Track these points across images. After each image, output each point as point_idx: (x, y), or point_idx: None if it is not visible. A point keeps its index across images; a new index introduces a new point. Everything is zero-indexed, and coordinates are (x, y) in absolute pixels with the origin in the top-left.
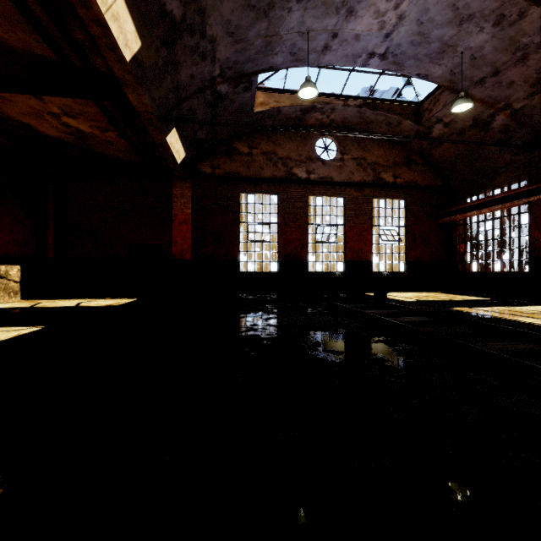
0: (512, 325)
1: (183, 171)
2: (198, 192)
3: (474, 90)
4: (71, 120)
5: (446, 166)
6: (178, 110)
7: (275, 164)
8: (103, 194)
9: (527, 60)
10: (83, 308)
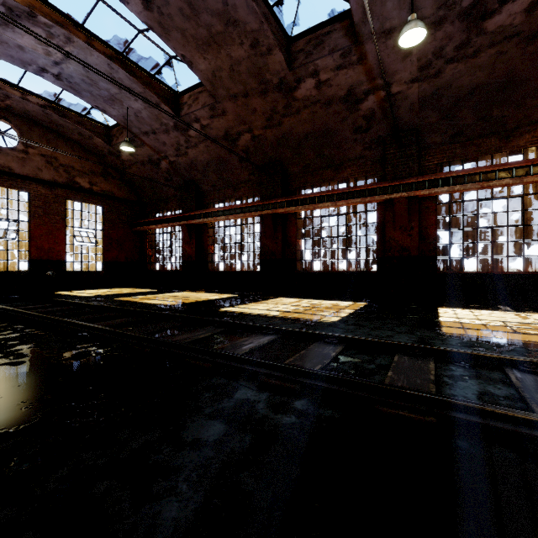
0: (132, 305)
1: None
2: None
3: (144, 137)
4: None
5: (138, 185)
6: None
7: None
8: None
9: (170, 133)
10: None
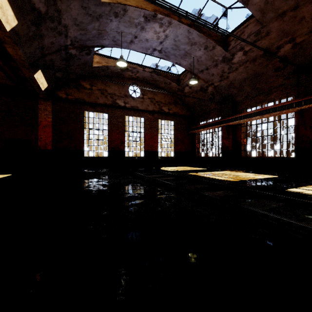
0: (206, 179)
1: (45, 94)
2: (56, 108)
3: (200, 74)
4: None
5: (191, 106)
6: (43, 60)
7: (106, 96)
8: None
9: (218, 66)
10: None
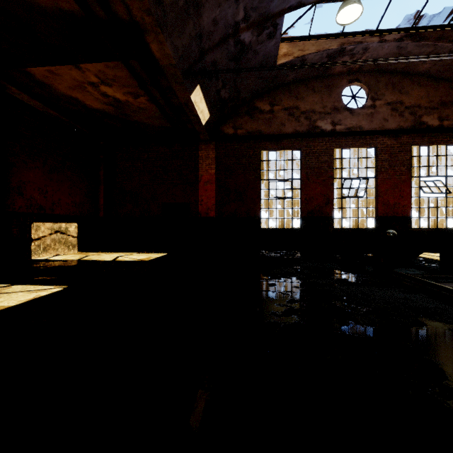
0: None
1: (207, 133)
2: (221, 153)
3: None
4: (108, 89)
5: None
6: (202, 64)
7: (298, 118)
8: (141, 161)
9: None
10: (117, 262)
